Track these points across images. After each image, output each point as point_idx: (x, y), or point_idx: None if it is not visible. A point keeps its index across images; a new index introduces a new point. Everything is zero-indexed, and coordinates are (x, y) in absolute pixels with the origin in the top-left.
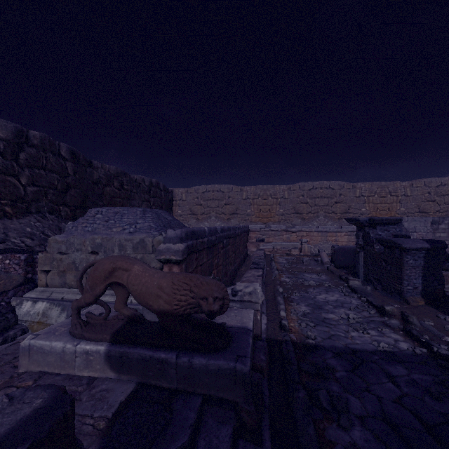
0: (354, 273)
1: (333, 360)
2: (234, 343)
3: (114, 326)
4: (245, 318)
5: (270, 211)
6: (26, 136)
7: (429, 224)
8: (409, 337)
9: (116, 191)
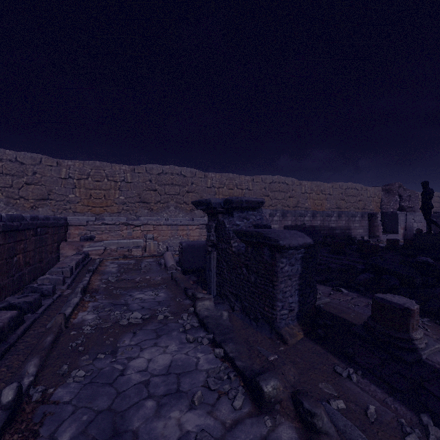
0: (205, 280)
1: None
2: None
3: None
4: None
5: (106, 198)
6: None
7: (268, 216)
8: None
9: None
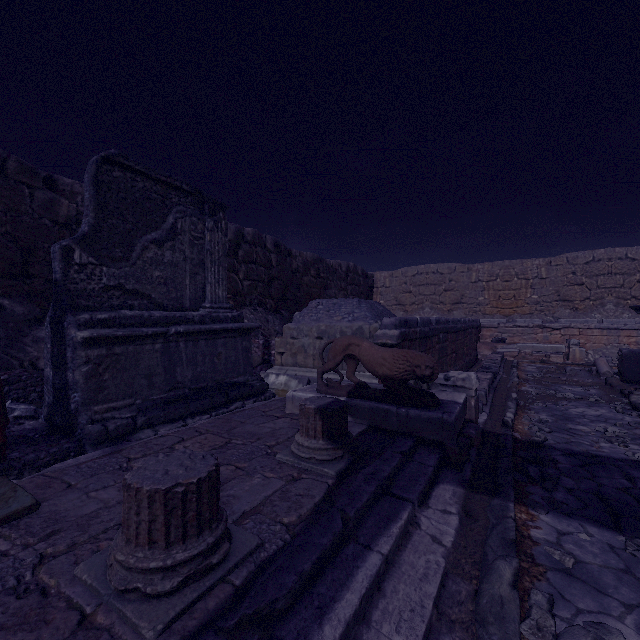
0: None
1: (561, 457)
2: (443, 406)
3: (347, 388)
4: (455, 397)
5: (515, 298)
6: (242, 234)
7: None
8: None
9: (313, 281)
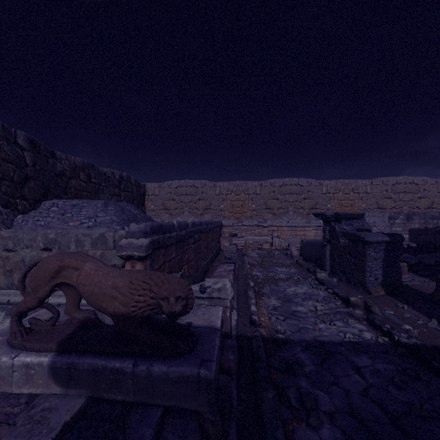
0: (321, 265)
1: (302, 354)
2: (199, 345)
3: (62, 333)
4: (213, 317)
5: (243, 206)
6: None
7: (387, 219)
8: (372, 326)
9: (83, 185)
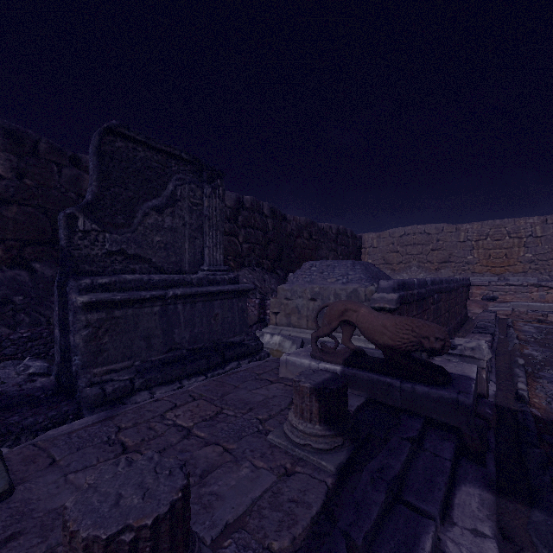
0: None
1: None
2: (455, 383)
3: (343, 355)
4: (466, 370)
5: (507, 257)
6: (242, 201)
7: None
8: None
9: (306, 243)
